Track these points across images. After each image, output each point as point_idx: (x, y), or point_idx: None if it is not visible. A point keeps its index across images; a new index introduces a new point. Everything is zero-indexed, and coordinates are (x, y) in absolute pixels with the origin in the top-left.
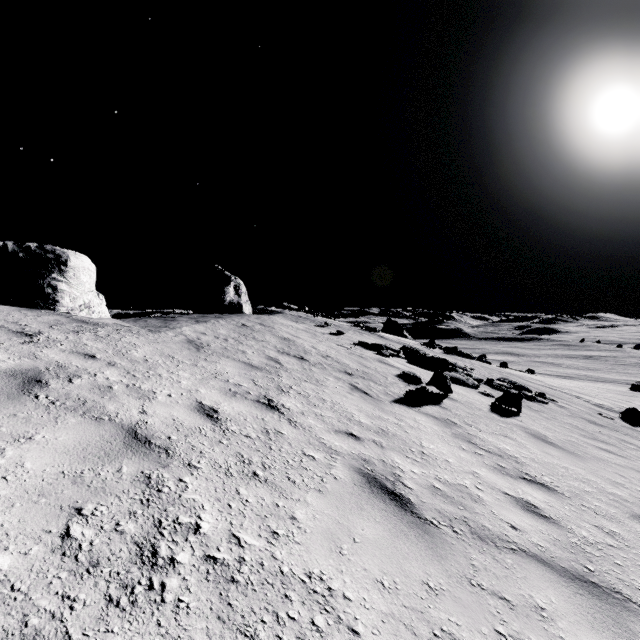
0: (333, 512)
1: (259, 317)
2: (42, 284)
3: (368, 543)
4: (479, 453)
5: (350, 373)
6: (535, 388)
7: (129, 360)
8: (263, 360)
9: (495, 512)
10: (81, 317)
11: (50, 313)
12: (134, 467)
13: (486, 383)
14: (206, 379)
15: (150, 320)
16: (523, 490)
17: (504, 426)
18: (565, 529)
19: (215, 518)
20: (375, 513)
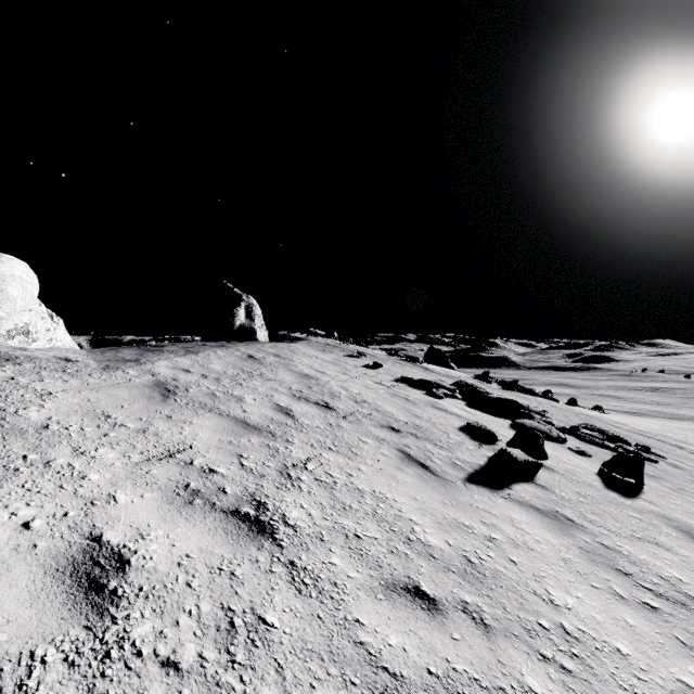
0: None
1: (275, 345)
2: None
3: None
4: (650, 605)
5: (396, 428)
6: (627, 436)
7: (4, 430)
8: (267, 412)
9: None
10: None
11: None
12: None
13: (570, 432)
14: (148, 463)
15: (125, 350)
16: None
17: (639, 518)
18: None
19: None
20: None
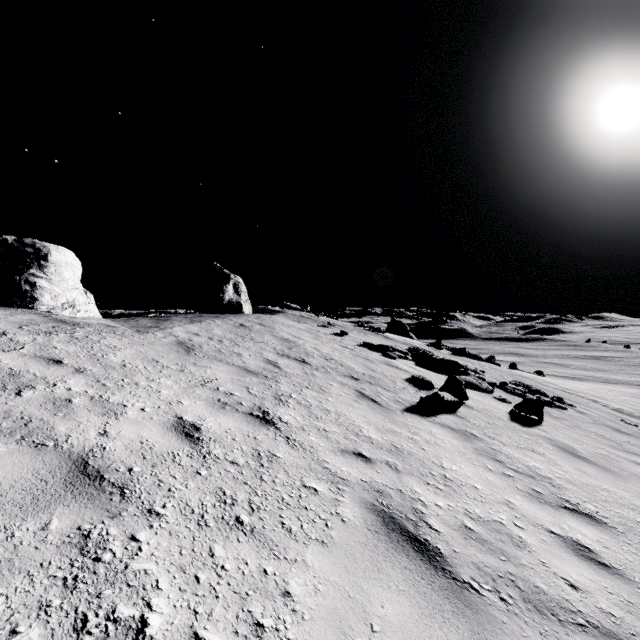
0: (341, 578)
1: (259, 317)
2: (19, 280)
3: (391, 632)
4: (508, 474)
5: (356, 378)
6: (550, 392)
7: (103, 366)
8: (260, 364)
9: (545, 562)
10: (62, 316)
11: (26, 312)
12: (69, 520)
13: (499, 387)
14: (192, 387)
15: (142, 320)
16: (569, 525)
17: (528, 438)
18: (634, 584)
19: (172, 604)
20: (397, 575)
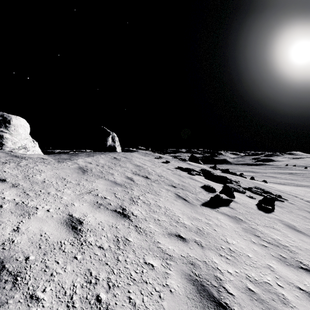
0: None
1: (124, 153)
2: None
3: None
4: (264, 245)
5: (174, 186)
6: (273, 192)
7: (31, 182)
8: (123, 179)
9: None
10: (17, 153)
11: None
12: None
13: (248, 190)
14: (82, 194)
15: (63, 155)
16: (308, 282)
17: (269, 220)
18: None
19: None
20: None
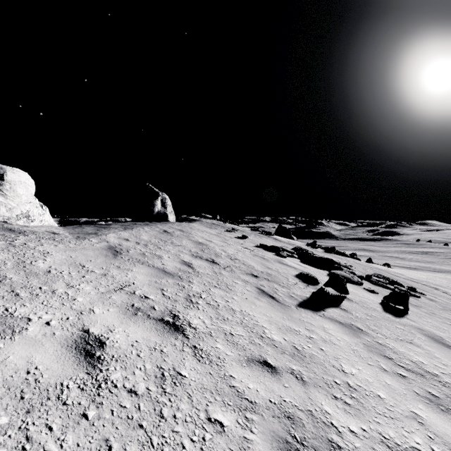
0: None
1: (180, 224)
2: None
3: None
4: (402, 374)
5: (256, 275)
6: (402, 282)
7: (26, 273)
8: (177, 265)
9: None
10: (13, 225)
11: None
12: None
13: (365, 279)
14: (109, 292)
15: (87, 227)
16: None
17: (403, 328)
18: None
19: None
20: None
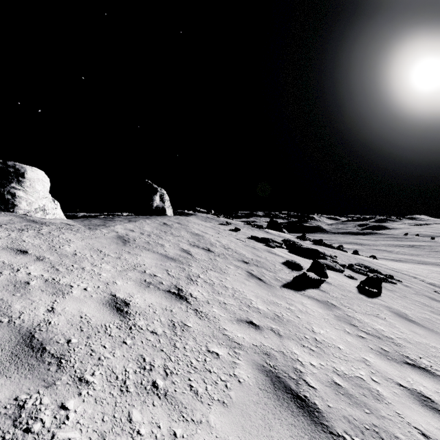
0: (239, 437)
1: (177, 218)
2: (3, 191)
3: None
4: (362, 336)
5: (246, 262)
6: (383, 271)
7: (59, 254)
8: (177, 252)
9: (399, 413)
10: (34, 218)
11: (8, 214)
12: (8, 391)
13: (348, 267)
14: (125, 271)
15: (94, 220)
16: (412, 378)
17: (372, 306)
18: None
19: None
20: (284, 432)
